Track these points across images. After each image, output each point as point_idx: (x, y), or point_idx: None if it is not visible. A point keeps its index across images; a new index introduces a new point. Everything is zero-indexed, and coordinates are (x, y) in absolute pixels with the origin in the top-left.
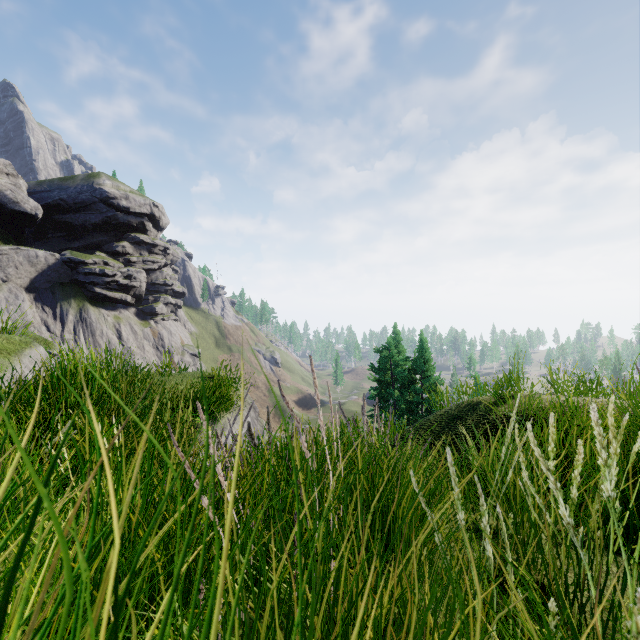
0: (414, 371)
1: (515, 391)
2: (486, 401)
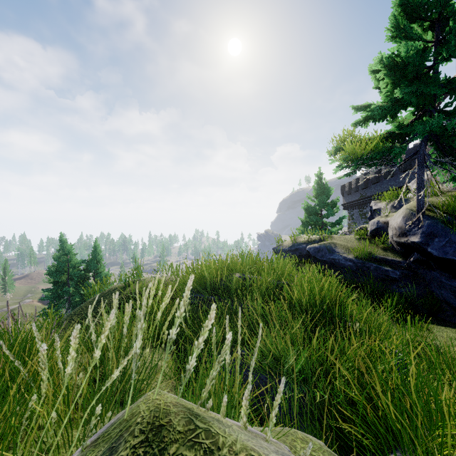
0: (86, 270)
1: (140, 277)
2: (119, 287)
